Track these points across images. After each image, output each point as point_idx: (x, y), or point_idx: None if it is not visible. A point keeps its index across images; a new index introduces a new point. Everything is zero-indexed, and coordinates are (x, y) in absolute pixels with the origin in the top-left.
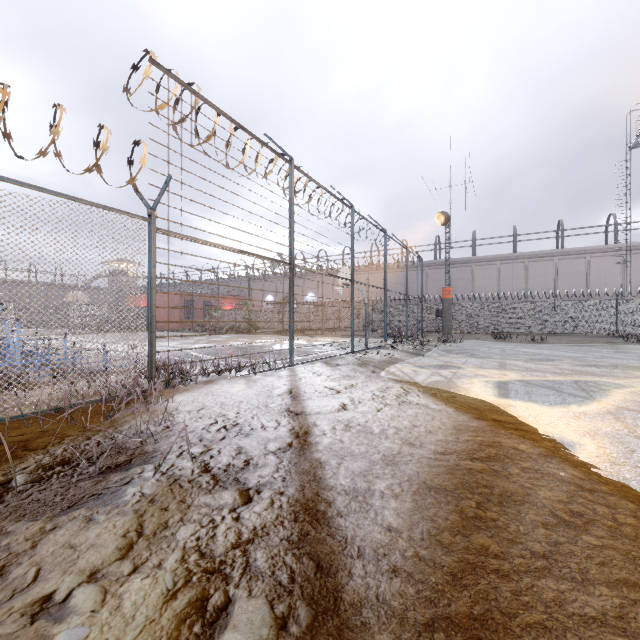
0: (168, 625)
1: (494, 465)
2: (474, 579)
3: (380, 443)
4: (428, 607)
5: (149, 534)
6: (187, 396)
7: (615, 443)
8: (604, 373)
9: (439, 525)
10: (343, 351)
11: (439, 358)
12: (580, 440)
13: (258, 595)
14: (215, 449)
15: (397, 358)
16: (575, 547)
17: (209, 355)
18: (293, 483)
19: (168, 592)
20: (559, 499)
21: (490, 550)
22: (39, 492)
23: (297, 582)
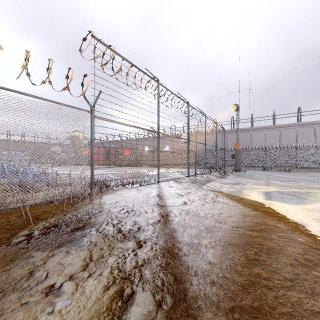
0: (106, 301)
1: (263, 234)
2: (254, 289)
3: (204, 221)
4: (230, 301)
5: (95, 260)
6: (109, 196)
7: None
8: None
9: (235, 262)
10: (184, 175)
11: (233, 179)
12: (310, 223)
13: (147, 290)
14: (123, 222)
15: (211, 179)
16: (308, 276)
17: (118, 177)
18: (161, 239)
19: (105, 286)
20: (299, 252)
21: (262, 275)
22: (45, 239)
23: (165, 285)
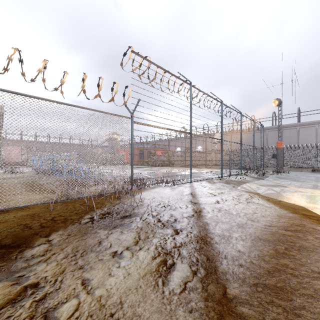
0: (155, 265)
1: (298, 234)
2: (279, 274)
3: (236, 218)
4: (255, 279)
5: (143, 239)
6: (146, 193)
7: None
8: None
9: (264, 253)
10: (217, 176)
11: (273, 181)
12: None
13: (185, 263)
14: (161, 214)
15: (247, 180)
16: None
17: (152, 176)
18: (195, 229)
19: (153, 257)
20: None
21: (289, 266)
22: (103, 222)
23: (199, 262)
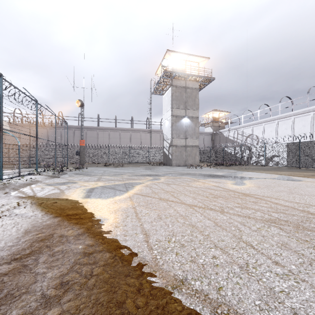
0: None
1: (29, 260)
2: None
3: None
4: None
5: None
6: None
7: (123, 214)
8: (137, 178)
9: None
10: None
11: (67, 178)
12: (109, 216)
13: None
14: None
15: (38, 180)
16: None
17: None
18: None
19: None
20: (62, 273)
21: None
22: None
23: None
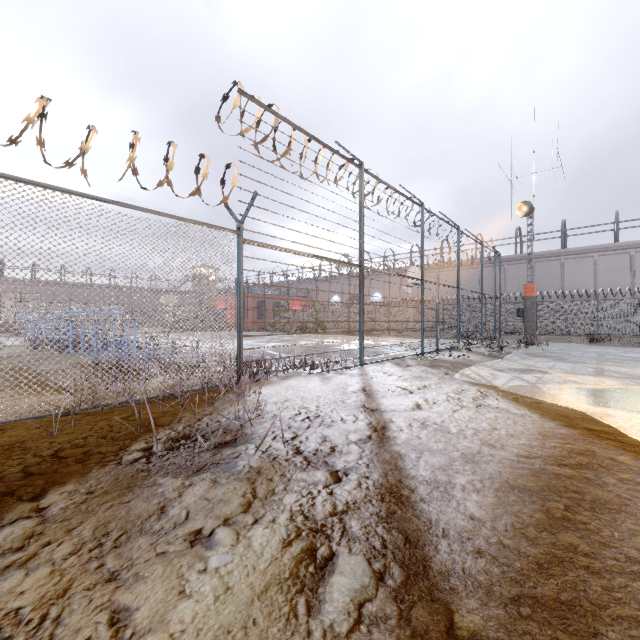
0: (289, 563)
1: (586, 473)
2: (561, 570)
3: (458, 442)
4: (513, 586)
5: (262, 497)
6: (271, 389)
7: None
8: None
9: (523, 520)
10: (412, 352)
11: (520, 361)
12: None
13: (357, 553)
14: (303, 436)
15: (472, 360)
16: None
17: (283, 353)
18: (376, 470)
19: (284, 540)
20: None
21: (579, 549)
22: (174, 457)
23: (389, 548)
